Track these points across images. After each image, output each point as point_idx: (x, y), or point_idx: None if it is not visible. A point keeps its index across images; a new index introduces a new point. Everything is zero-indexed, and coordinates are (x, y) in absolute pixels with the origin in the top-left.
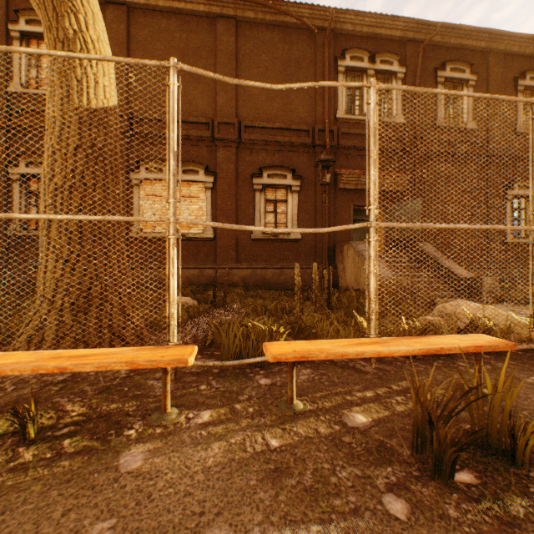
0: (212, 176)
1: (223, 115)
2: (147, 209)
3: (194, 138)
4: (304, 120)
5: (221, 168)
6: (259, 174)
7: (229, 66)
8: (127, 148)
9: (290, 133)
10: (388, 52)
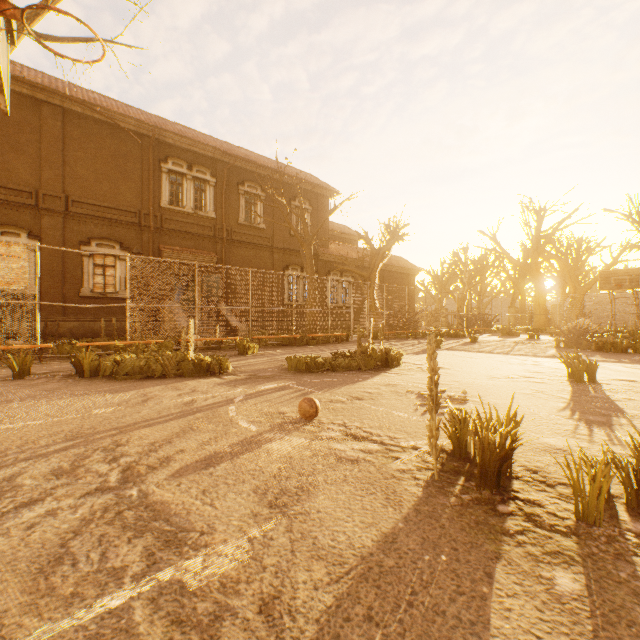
0: (37, 240)
1: (49, 188)
2: None
3: (16, 204)
4: (133, 204)
5: (47, 233)
6: (88, 243)
7: (56, 146)
8: None
9: (119, 212)
10: (203, 165)
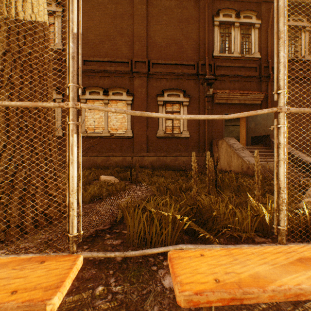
0: (131, 96)
1: (138, 56)
2: (90, 118)
3: (120, 72)
4: (191, 58)
5: (137, 91)
6: (161, 94)
7: (142, 24)
8: (77, 80)
9: (182, 67)
10: (249, 10)
